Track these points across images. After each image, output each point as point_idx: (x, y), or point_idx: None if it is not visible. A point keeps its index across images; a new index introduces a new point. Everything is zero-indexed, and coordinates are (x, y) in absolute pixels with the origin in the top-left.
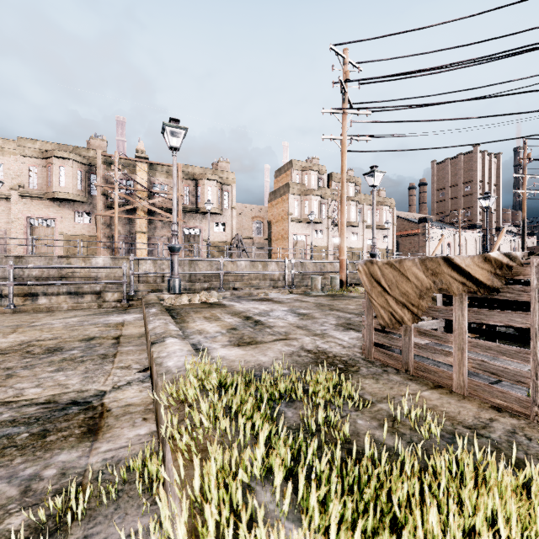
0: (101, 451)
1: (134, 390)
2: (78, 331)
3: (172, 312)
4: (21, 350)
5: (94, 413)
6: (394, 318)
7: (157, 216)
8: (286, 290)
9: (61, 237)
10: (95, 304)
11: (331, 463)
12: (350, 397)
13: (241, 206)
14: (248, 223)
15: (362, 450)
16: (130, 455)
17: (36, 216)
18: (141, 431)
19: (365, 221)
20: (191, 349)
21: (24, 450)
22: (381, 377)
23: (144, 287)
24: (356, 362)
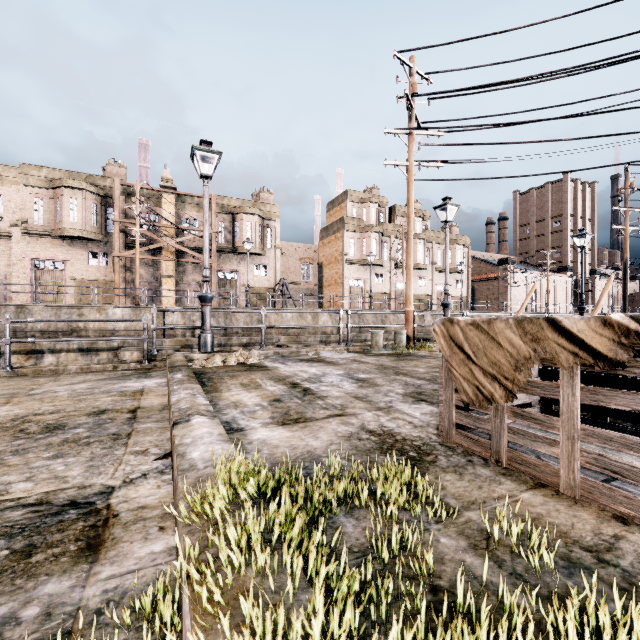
0: (101, 579)
1: (150, 485)
2: (87, 401)
3: (202, 376)
4: (13, 428)
5: (97, 519)
6: (481, 394)
7: (187, 258)
8: (341, 347)
9: (71, 283)
10: (110, 365)
11: (409, 611)
12: (428, 502)
13: (286, 245)
14: (295, 265)
15: (449, 586)
16: (139, 584)
17: (42, 257)
18: (156, 547)
19: (435, 262)
20: (223, 431)
21: (1, 576)
22: (466, 471)
23: (171, 342)
24: (432, 448)
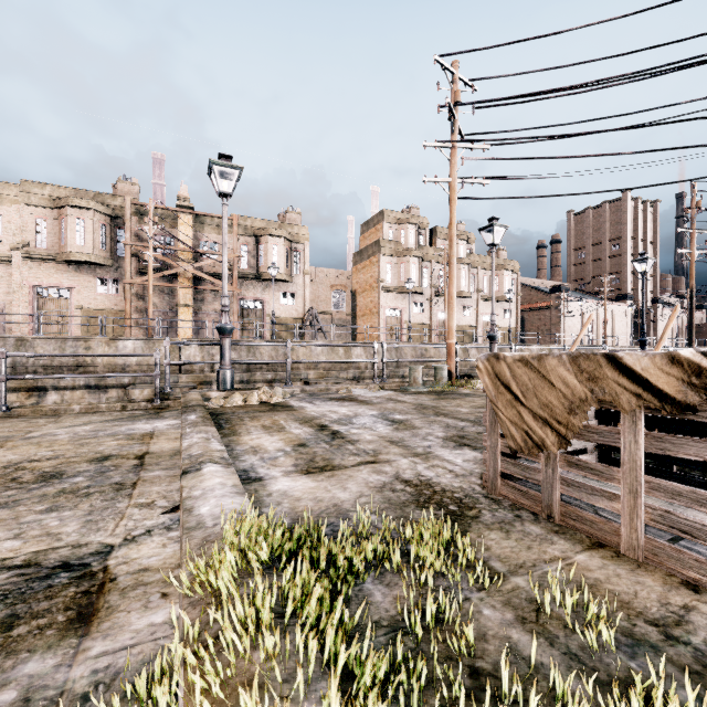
0: (91, 656)
1: (154, 543)
2: (89, 446)
3: (219, 417)
4: (4, 477)
5: (91, 584)
6: (531, 440)
7: (206, 285)
8: (376, 384)
9: (78, 313)
10: (118, 405)
11: (445, 701)
12: (470, 565)
13: (316, 271)
14: (326, 293)
15: (493, 669)
16: (134, 663)
17: (45, 284)
18: (157, 618)
19: (481, 290)
20: (238, 482)
21: None
22: (513, 528)
23: (187, 379)
24: (475, 501)
